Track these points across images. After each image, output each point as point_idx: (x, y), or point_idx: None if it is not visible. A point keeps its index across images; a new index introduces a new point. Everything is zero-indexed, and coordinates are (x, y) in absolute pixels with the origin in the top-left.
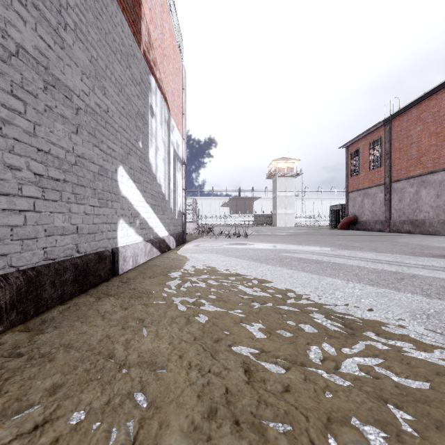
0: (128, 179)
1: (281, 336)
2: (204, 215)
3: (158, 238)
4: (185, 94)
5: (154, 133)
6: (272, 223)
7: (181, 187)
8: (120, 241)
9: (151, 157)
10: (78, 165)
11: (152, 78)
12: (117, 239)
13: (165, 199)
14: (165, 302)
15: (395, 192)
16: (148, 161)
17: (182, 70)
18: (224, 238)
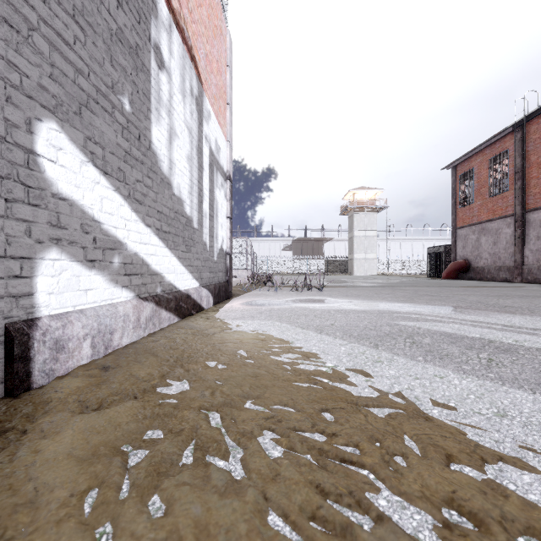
0: (81, 161)
1: None
2: (261, 261)
3: (176, 293)
4: (230, 75)
5: (166, 102)
6: (347, 271)
7: (225, 213)
8: (49, 303)
9: (159, 142)
10: None
11: None
12: (32, 298)
13: (191, 227)
14: None
15: (530, 226)
16: (149, 147)
17: (226, 38)
18: (288, 290)
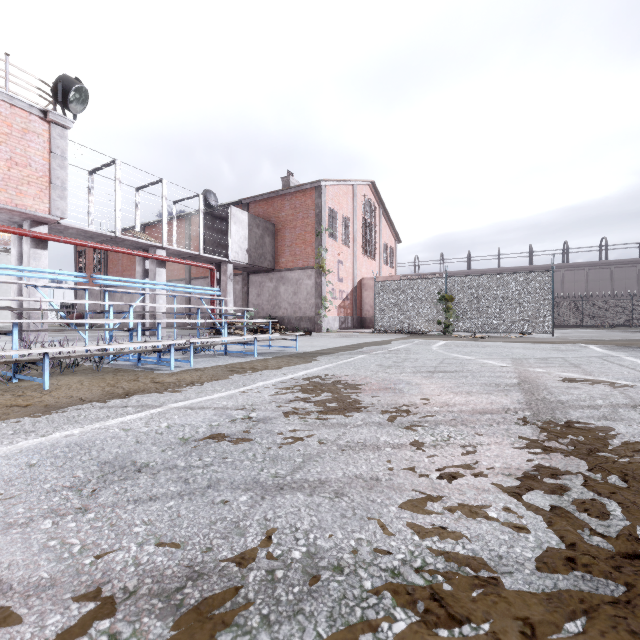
0: None
1: None
2: None
3: None
4: None
5: None
6: None
7: None
8: None
9: None
10: None
11: None
12: None
13: None
14: None
15: (110, 295)
16: None
17: None
18: None
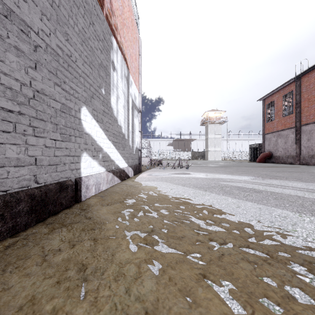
0: (91, 118)
1: (269, 313)
2: (155, 152)
3: (119, 169)
4: (141, 59)
5: (115, 84)
6: (204, 158)
7: (138, 129)
8: (83, 172)
9: (113, 103)
10: (36, 99)
11: (114, 39)
12: (80, 170)
13: (124, 138)
14: (116, 237)
15: (304, 133)
16: (110, 106)
17: (138, 40)
18: (170, 168)
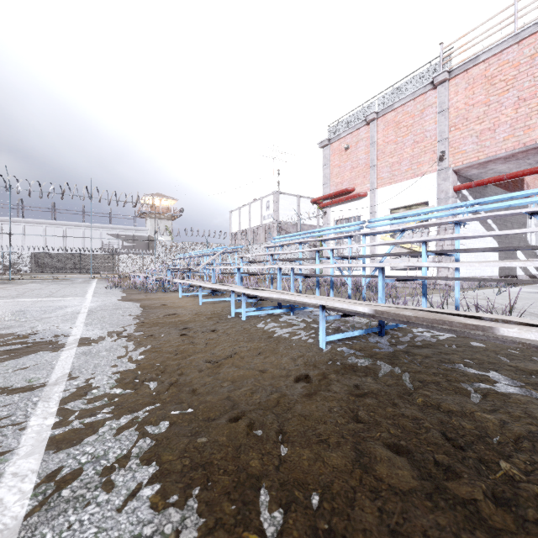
0: (519, 251)
1: None
2: None
3: (532, 275)
4: None
5: (529, 225)
6: None
7: None
8: (517, 273)
9: (528, 237)
10: (508, 252)
11: None
12: (516, 272)
13: (535, 255)
14: None
15: None
16: (526, 240)
17: None
18: None
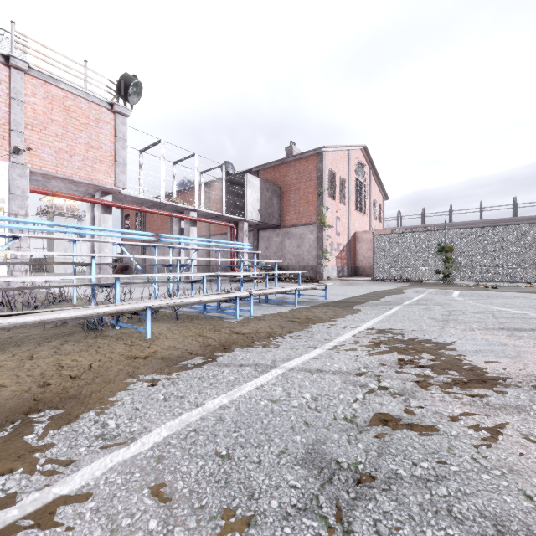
0: None
1: None
2: None
3: None
4: None
5: None
6: (46, 269)
7: None
8: None
9: None
10: None
11: None
12: None
13: None
14: None
15: (148, 249)
16: None
17: None
18: None
